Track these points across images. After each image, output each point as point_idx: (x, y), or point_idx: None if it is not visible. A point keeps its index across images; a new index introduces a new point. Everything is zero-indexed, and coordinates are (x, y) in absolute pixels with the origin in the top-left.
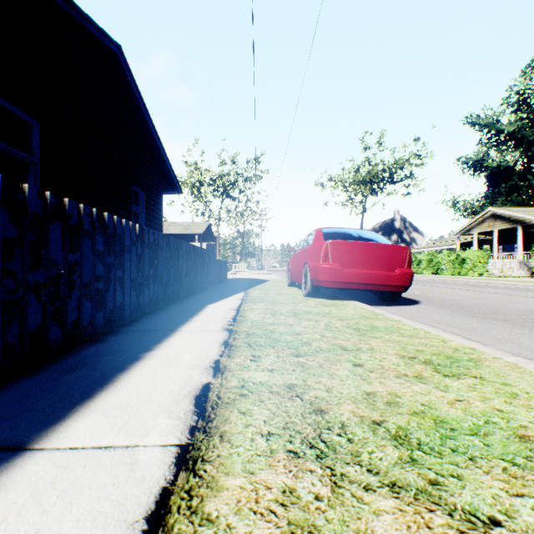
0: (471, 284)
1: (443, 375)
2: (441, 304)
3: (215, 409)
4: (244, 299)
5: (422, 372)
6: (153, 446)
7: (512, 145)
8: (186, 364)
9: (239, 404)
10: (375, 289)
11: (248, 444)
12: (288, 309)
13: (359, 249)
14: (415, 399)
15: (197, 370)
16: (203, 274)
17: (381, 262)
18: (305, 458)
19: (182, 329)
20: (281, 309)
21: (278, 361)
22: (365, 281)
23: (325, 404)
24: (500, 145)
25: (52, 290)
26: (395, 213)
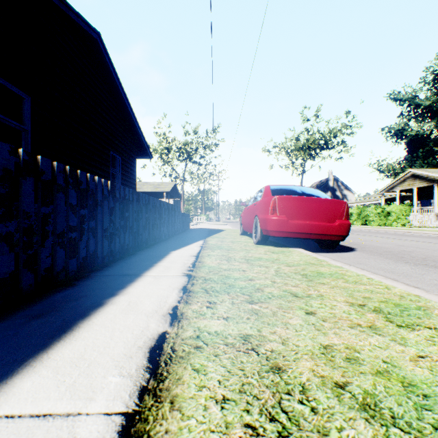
0: (396, 234)
1: (397, 326)
2: (375, 251)
3: (168, 365)
4: (202, 247)
5: (375, 322)
6: (97, 415)
7: (428, 117)
8: (145, 310)
9: (194, 358)
10: (317, 238)
11: (200, 414)
12: (241, 256)
13: (303, 203)
14: (374, 354)
15: (155, 318)
16: (168, 224)
17: (322, 214)
18: (266, 437)
19: (146, 274)
20: (235, 256)
21: (233, 308)
22: (308, 231)
23: (282, 359)
24: (418, 117)
25: (25, 240)
26: (330, 174)
